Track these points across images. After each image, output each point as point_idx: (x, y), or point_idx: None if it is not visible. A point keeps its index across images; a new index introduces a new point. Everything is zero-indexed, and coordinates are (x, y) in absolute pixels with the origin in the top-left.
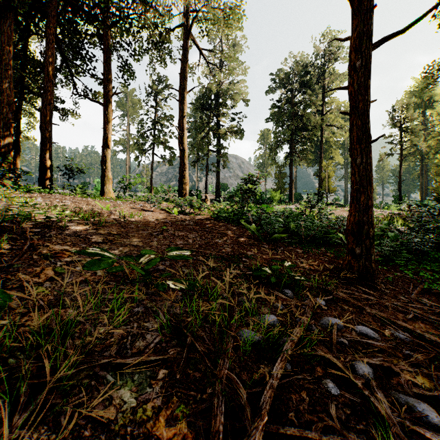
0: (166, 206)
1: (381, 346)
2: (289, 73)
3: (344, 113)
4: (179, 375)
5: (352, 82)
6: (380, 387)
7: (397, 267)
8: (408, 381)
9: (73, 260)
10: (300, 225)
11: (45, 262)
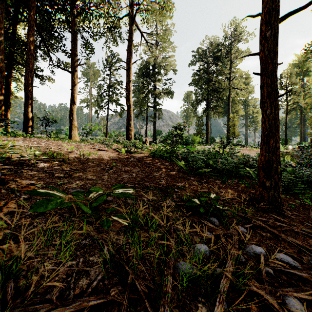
0: (116, 147)
1: (303, 275)
2: (206, 50)
3: (256, 73)
4: None
5: (263, 48)
6: None
7: (295, 195)
8: None
9: None
10: (217, 162)
11: (11, 196)
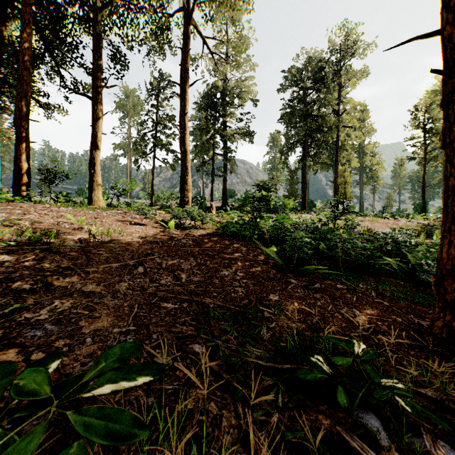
0: (163, 217)
1: None
2: (303, 69)
3: (438, 71)
4: None
5: (451, 19)
6: None
7: None
8: None
9: None
10: (335, 247)
11: None
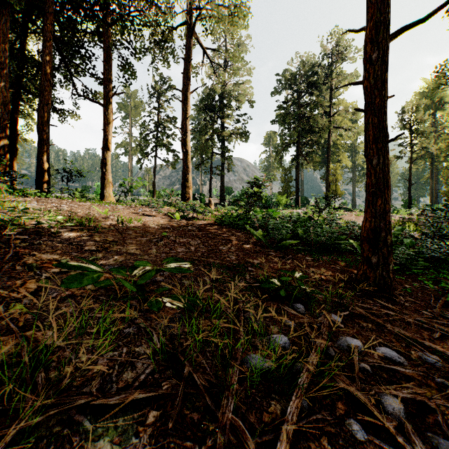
0: (168, 211)
1: (409, 373)
2: (296, 73)
3: (358, 109)
4: (171, 422)
5: (367, 76)
6: (414, 428)
7: (414, 276)
8: (446, 420)
9: (61, 271)
10: (309, 231)
11: (28, 274)
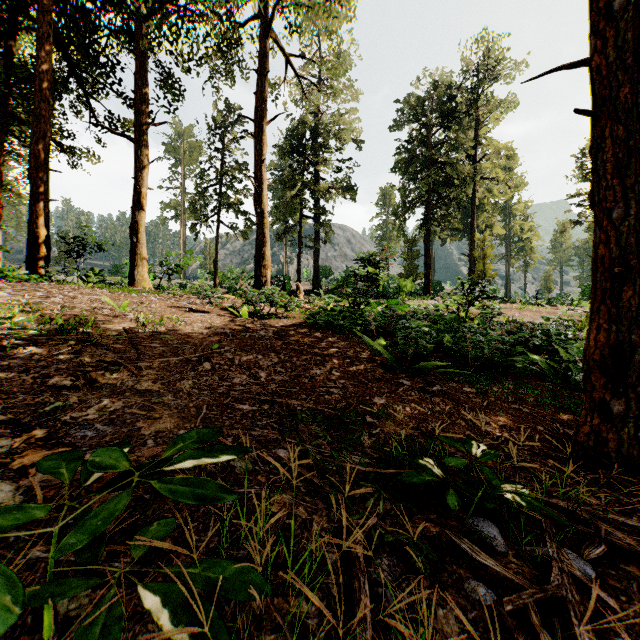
0: (232, 302)
1: None
2: (425, 98)
3: (584, 111)
4: None
5: (600, 45)
6: None
7: None
8: None
9: None
10: (464, 340)
11: None
